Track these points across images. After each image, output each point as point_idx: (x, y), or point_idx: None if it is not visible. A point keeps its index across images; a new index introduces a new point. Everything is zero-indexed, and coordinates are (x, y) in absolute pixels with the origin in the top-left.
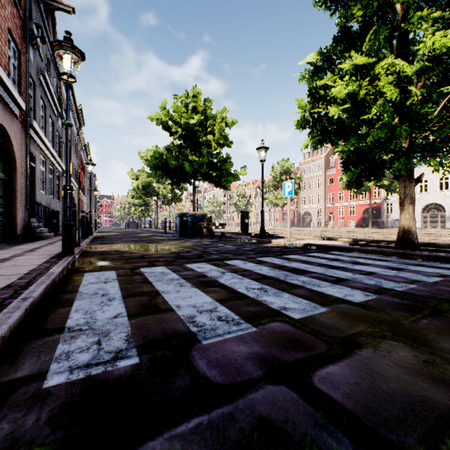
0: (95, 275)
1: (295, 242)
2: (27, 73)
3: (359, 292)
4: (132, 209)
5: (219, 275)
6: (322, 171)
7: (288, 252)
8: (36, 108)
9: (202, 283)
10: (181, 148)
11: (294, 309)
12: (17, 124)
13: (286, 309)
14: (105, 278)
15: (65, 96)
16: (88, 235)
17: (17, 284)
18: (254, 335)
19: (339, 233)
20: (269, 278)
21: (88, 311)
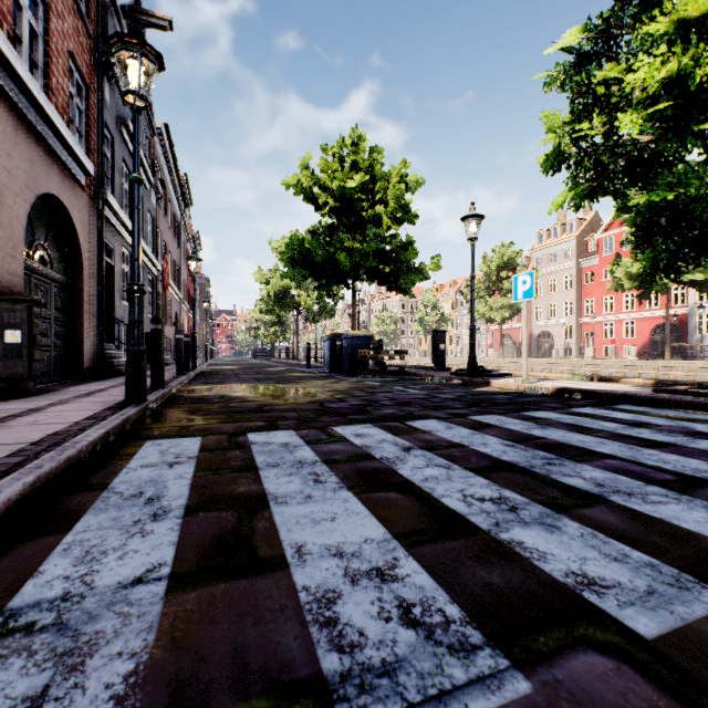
0: (162, 446)
1: (538, 386)
2: (99, 120)
3: None
4: (261, 330)
5: (399, 455)
6: (572, 262)
7: (529, 404)
8: (116, 176)
9: (361, 475)
10: (333, 230)
11: (618, 586)
12: (83, 198)
13: (594, 584)
14: (176, 453)
15: (162, 161)
16: (191, 369)
17: None
18: None
19: (607, 369)
20: (511, 469)
21: (92, 550)
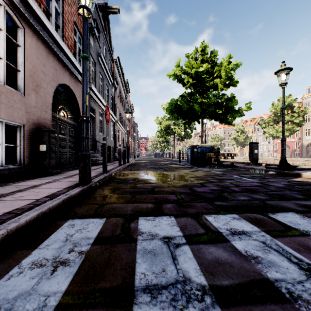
0: (73, 228)
1: None
2: (88, 53)
3: None
4: (158, 145)
5: None
6: None
7: None
8: (96, 78)
9: None
10: (191, 95)
11: None
12: (81, 87)
13: None
14: (74, 242)
15: (117, 73)
16: (126, 162)
17: None
18: None
19: None
20: None
21: None
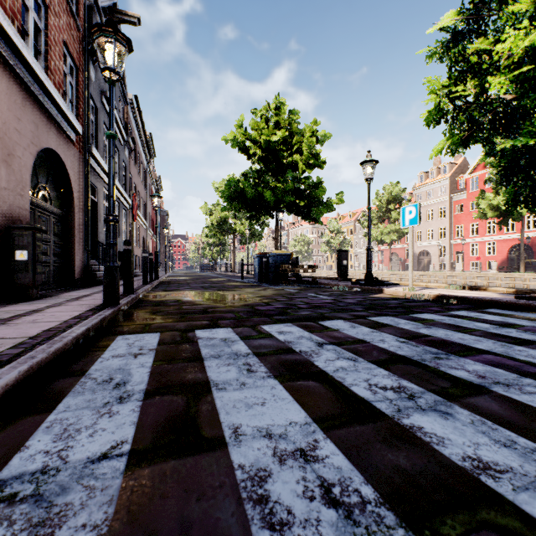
0: (129, 340)
1: (421, 293)
2: (86, 93)
3: None
4: (206, 250)
5: (314, 349)
6: (446, 197)
7: (415, 307)
8: (98, 135)
9: (285, 365)
10: (261, 174)
11: (510, 471)
12: (74, 151)
13: (489, 468)
14: (139, 346)
15: (133, 123)
16: (154, 279)
17: None
18: None
19: (474, 279)
20: (406, 362)
21: (69, 428)
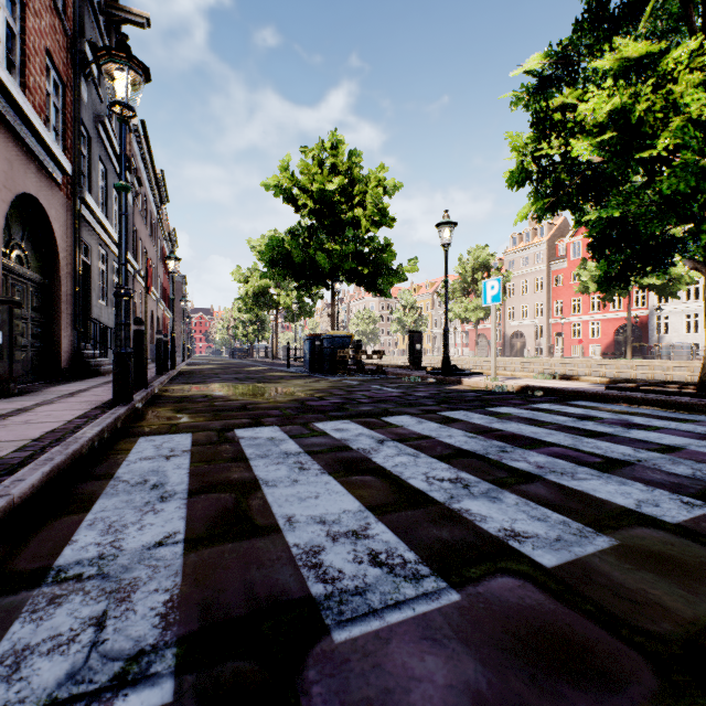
0: (155, 441)
1: (505, 384)
2: (76, 119)
3: (668, 496)
4: (239, 329)
5: (373, 446)
6: (543, 265)
7: (495, 400)
8: (92, 174)
9: (340, 463)
10: (313, 231)
11: (536, 536)
12: (60, 197)
13: (518, 536)
14: (170, 448)
15: (139, 157)
16: (170, 369)
17: (7, 461)
18: (456, 619)
19: (574, 367)
20: (469, 456)
21: (114, 525)
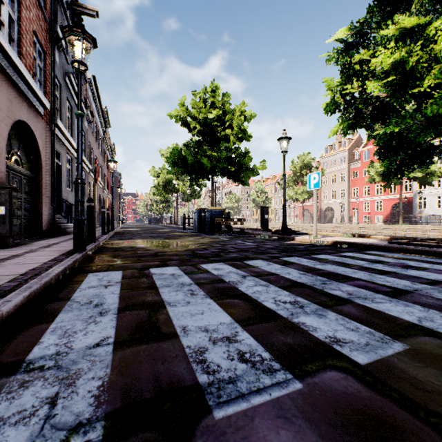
0: (99, 276)
1: (322, 240)
2: (52, 74)
3: (439, 315)
4: (154, 206)
5: (239, 279)
6: (345, 165)
7: (316, 250)
8: (62, 109)
9: (218, 290)
10: (200, 144)
11: (351, 342)
12: (42, 123)
13: (339, 341)
14: (108, 280)
15: (91, 99)
16: (110, 230)
17: (2, 288)
18: (300, 402)
19: (365, 230)
20: (302, 286)
21: (68, 331)
